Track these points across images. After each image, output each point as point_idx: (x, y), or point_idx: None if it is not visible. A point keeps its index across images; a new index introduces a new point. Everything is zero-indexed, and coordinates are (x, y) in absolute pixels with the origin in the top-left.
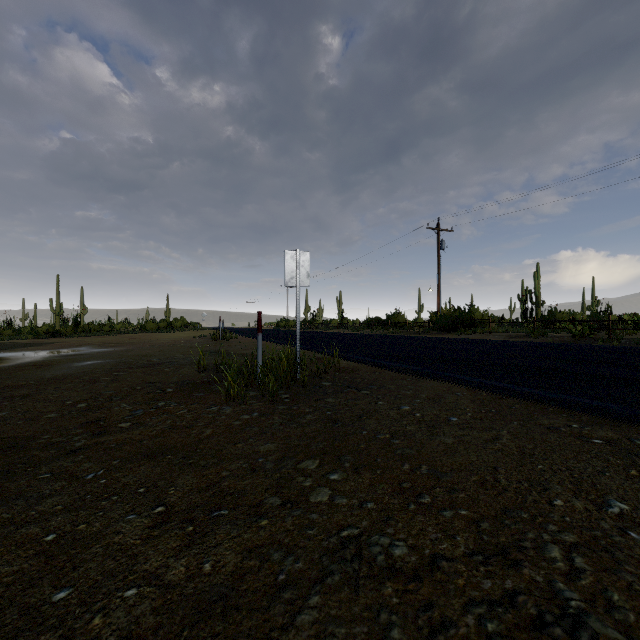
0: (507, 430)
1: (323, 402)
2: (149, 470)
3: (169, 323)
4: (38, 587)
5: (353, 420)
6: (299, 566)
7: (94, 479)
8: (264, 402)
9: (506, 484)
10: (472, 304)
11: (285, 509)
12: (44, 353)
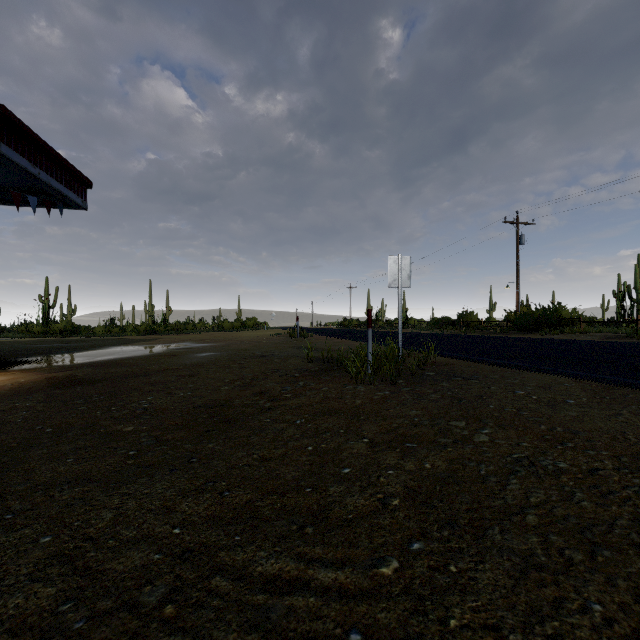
0: (627, 410)
1: (439, 386)
2: (336, 421)
3: (242, 322)
4: (328, 467)
5: (475, 399)
6: (491, 468)
7: (302, 424)
8: (386, 384)
9: (636, 440)
10: (558, 302)
11: (459, 444)
12: (161, 346)
